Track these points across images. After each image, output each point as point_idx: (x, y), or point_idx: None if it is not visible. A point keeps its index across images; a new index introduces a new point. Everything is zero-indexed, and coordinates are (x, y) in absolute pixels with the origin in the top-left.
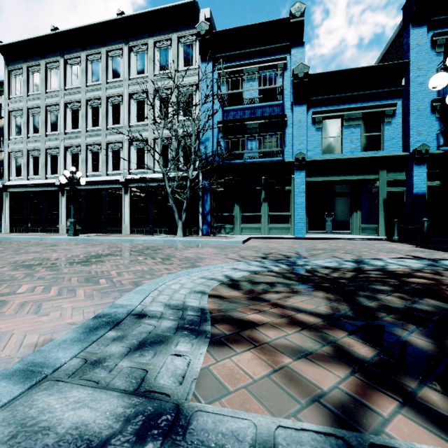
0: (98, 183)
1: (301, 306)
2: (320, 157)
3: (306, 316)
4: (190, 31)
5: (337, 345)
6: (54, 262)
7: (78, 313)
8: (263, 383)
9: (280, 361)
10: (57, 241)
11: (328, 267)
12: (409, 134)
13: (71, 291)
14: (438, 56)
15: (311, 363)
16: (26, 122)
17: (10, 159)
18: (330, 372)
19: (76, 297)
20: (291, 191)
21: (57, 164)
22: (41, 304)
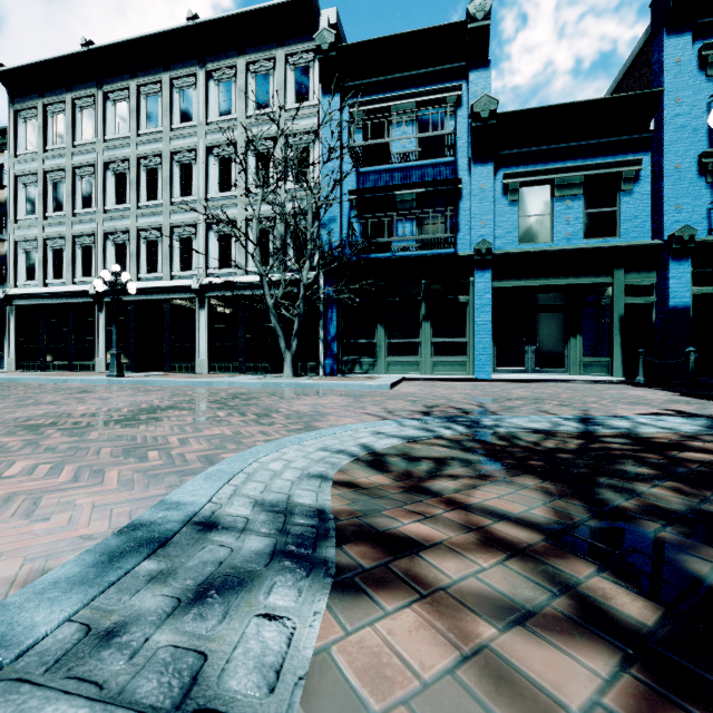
0: (157, 291)
1: (499, 506)
2: (517, 249)
3: (510, 528)
4: (304, 46)
5: (579, 593)
6: (79, 420)
7: (102, 515)
8: (441, 686)
9: (471, 631)
10: (89, 385)
11: (536, 429)
12: (663, 209)
13: (97, 473)
14: (710, 82)
15: (533, 636)
16: (42, 194)
17: (16, 252)
18: (576, 659)
19: (103, 485)
20: (469, 303)
21: (91, 260)
22: (41, 497)
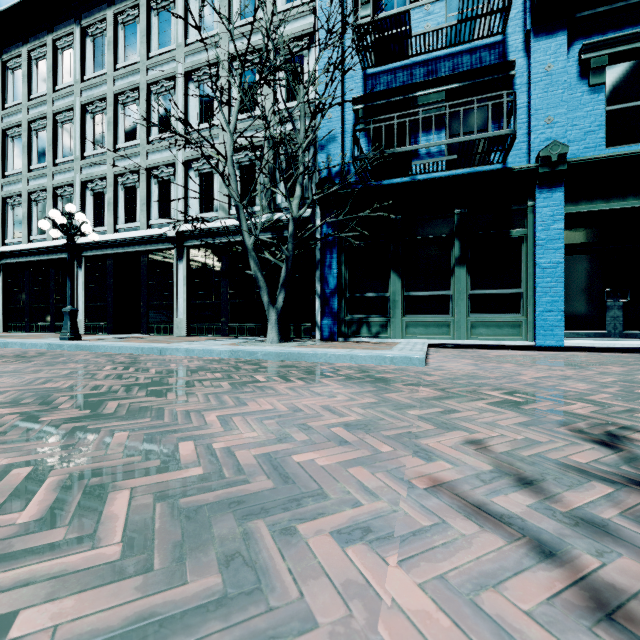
0: (133, 243)
1: None
2: (606, 153)
3: None
4: None
5: None
6: None
7: None
8: None
9: None
10: (18, 351)
11: None
12: None
13: None
14: None
15: None
16: (26, 145)
17: (5, 209)
18: None
19: None
20: (525, 239)
21: None
22: None
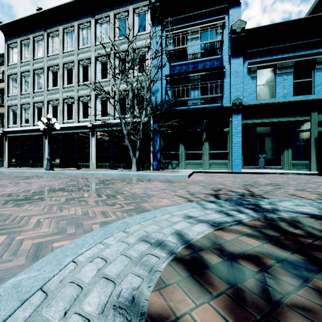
0: (71, 128)
1: None
2: (256, 102)
3: None
4: (143, 3)
5: None
6: None
7: None
8: None
9: None
10: (33, 175)
11: (311, 214)
12: None
13: None
14: None
15: None
16: (19, 83)
17: (8, 111)
18: None
19: None
20: (229, 132)
21: (41, 114)
22: None
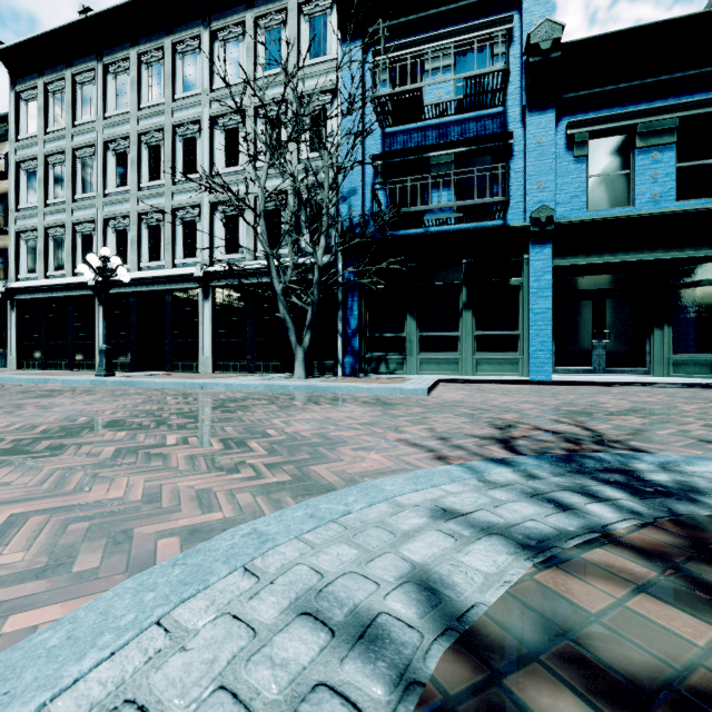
0: (158, 281)
1: None
2: (586, 216)
3: None
4: None
5: None
6: None
7: None
8: None
9: None
10: (66, 387)
11: None
12: None
13: None
14: None
15: None
16: (42, 180)
17: (18, 244)
18: None
19: None
20: (522, 287)
21: (91, 249)
22: None
